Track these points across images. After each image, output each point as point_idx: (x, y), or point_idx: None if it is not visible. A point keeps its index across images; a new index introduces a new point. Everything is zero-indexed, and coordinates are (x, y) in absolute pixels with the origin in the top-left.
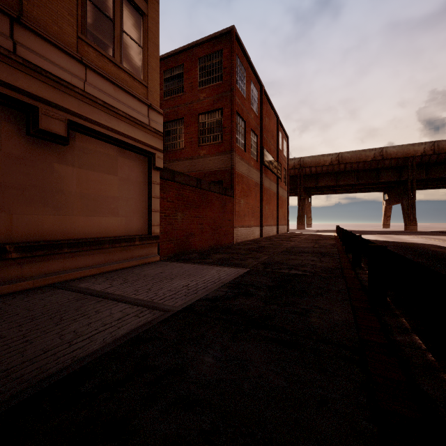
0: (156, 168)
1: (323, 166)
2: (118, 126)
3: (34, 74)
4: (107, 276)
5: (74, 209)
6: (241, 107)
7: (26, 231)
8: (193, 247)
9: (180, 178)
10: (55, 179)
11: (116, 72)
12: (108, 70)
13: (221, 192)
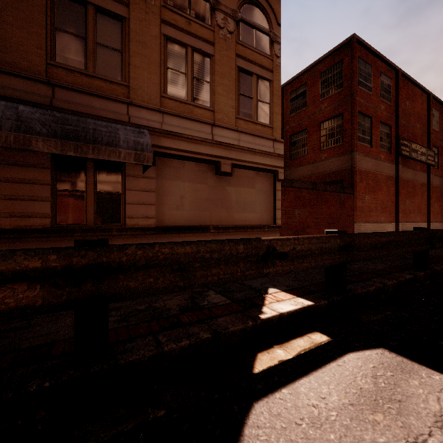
0: (279, 180)
1: None
2: (255, 159)
3: (219, 146)
4: None
5: (234, 209)
6: (365, 105)
7: (215, 220)
8: None
9: (297, 184)
10: (226, 194)
11: (254, 127)
12: (250, 128)
13: (338, 191)
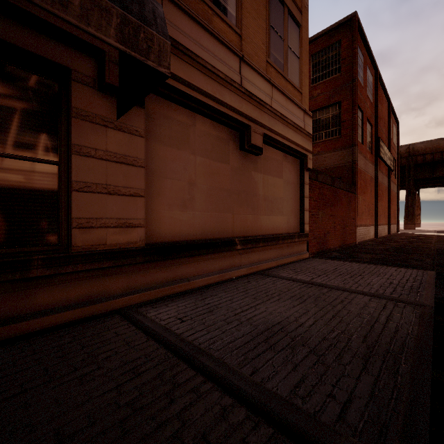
0: (307, 170)
1: (443, 152)
2: (288, 133)
3: (249, 100)
4: (289, 268)
5: (261, 209)
6: (359, 97)
7: (239, 228)
8: (329, 246)
9: (321, 177)
10: (252, 184)
11: (285, 85)
12: (281, 84)
13: (347, 189)
